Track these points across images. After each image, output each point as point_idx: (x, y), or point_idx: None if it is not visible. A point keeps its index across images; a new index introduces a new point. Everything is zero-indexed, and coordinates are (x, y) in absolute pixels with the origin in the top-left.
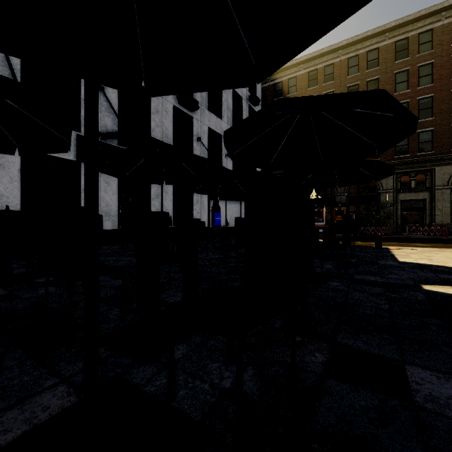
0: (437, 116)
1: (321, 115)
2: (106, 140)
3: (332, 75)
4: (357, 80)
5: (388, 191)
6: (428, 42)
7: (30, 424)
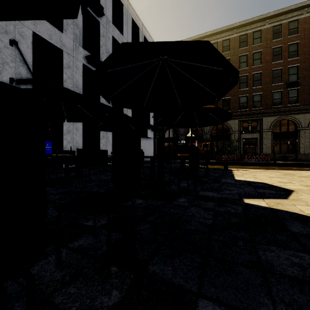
0: (264, 85)
1: (175, 69)
2: (21, 86)
3: None
4: None
5: (235, 132)
6: (258, 37)
7: None
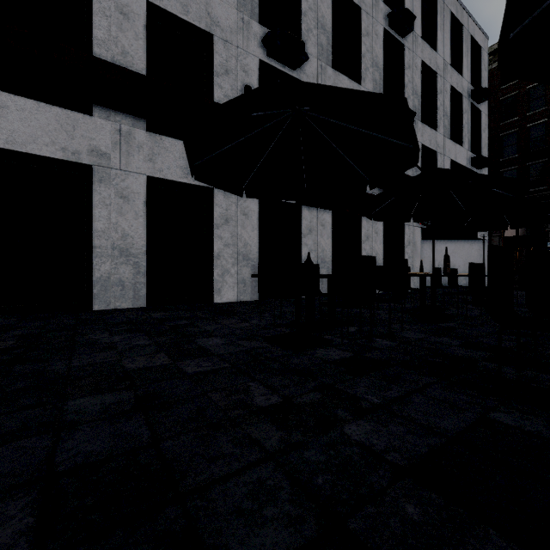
0: None
1: None
2: None
3: None
4: None
5: None
6: None
7: None
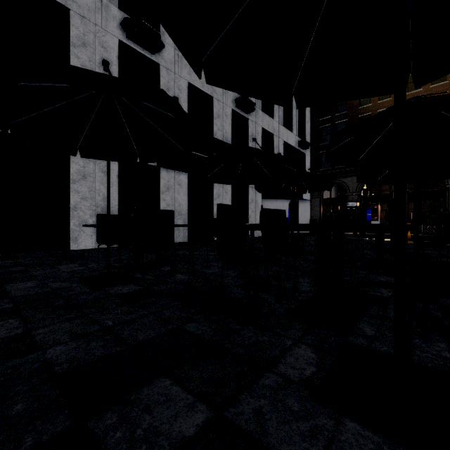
0: None
1: None
2: None
3: None
4: None
5: None
6: None
7: (314, 366)
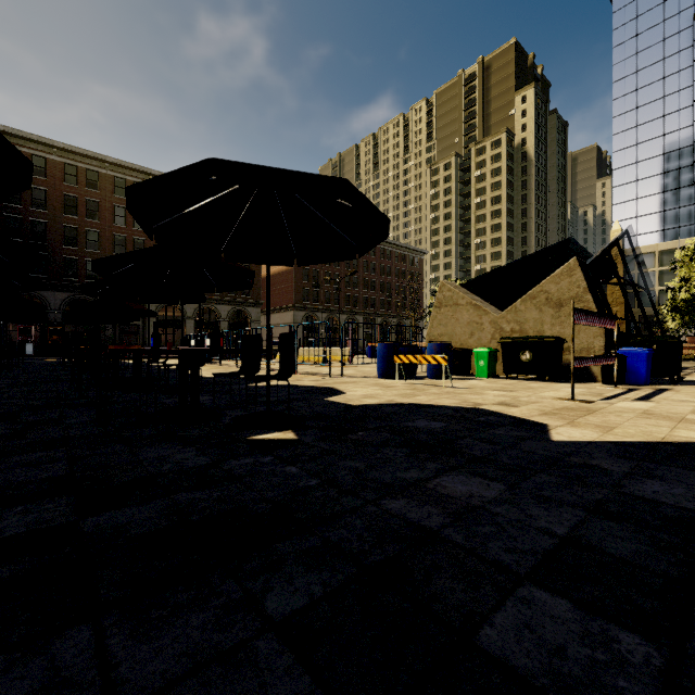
0: None
1: None
2: None
3: (43, 169)
4: (76, 192)
5: None
6: None
7: None
